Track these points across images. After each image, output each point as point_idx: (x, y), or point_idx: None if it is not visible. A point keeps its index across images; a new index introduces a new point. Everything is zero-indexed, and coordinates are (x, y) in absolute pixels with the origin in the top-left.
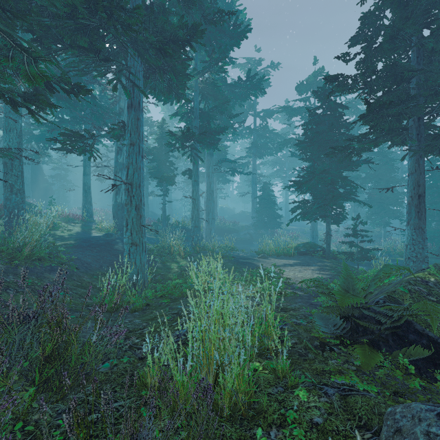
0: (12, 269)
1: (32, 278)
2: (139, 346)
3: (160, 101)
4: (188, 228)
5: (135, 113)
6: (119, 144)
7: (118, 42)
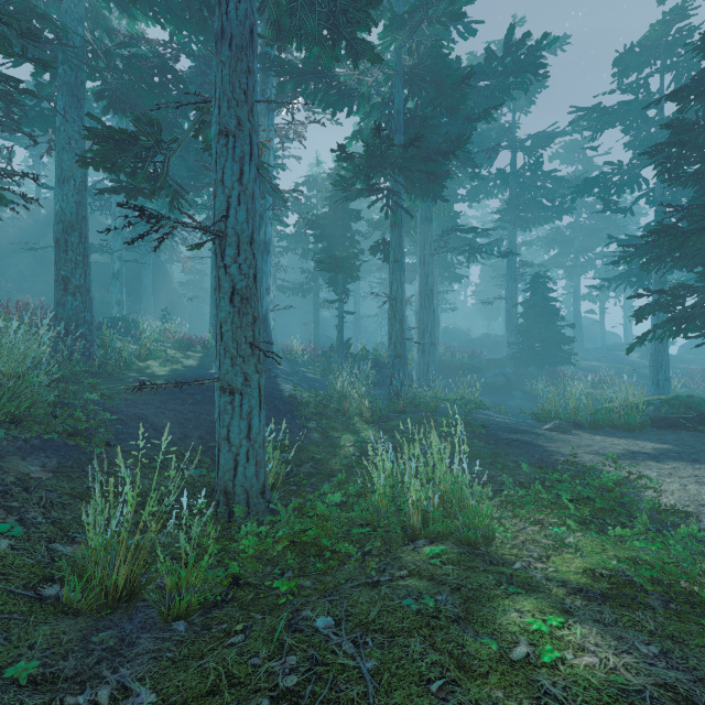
0: None
1: None
2: None
3: (327, 108)
4: (385, 362)
5: (231, 49)
6: None
7: None
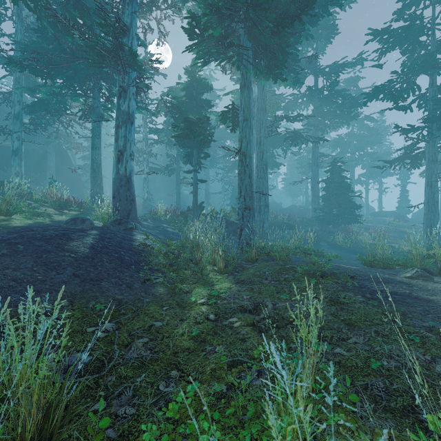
0: None
1: None
2: None
3: None
4: (230, 220)
5: None
6: (121, 82)
7: None
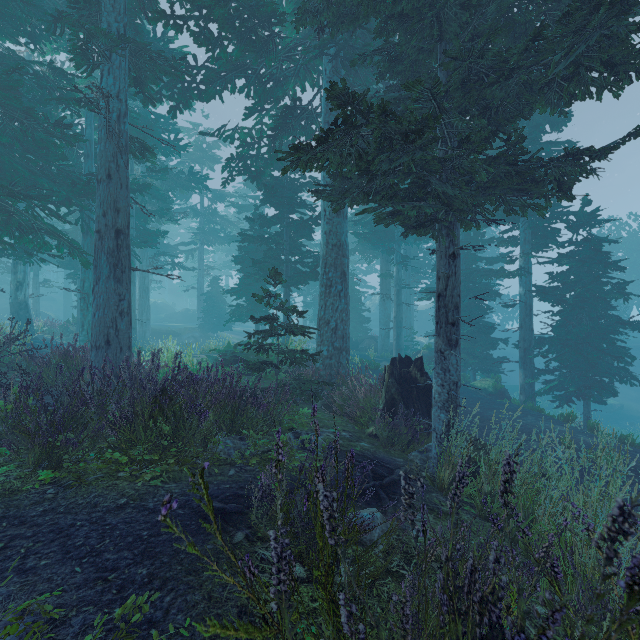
0: None
1: None
2: None
3: None
4: None
5: (91, 239)
6: None
7: None
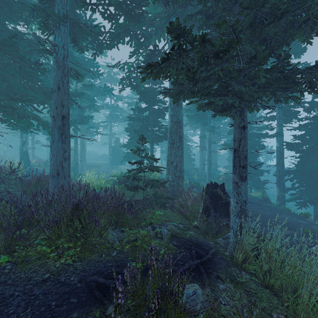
0: None
1: None
2: None
3: None
4: None
5: None
6: None
7: None
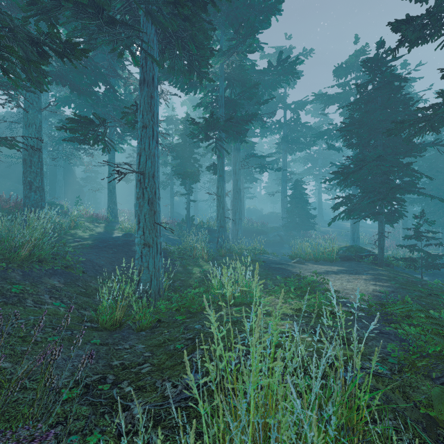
0: (3, 273)
1: (25, 284)
2: (127, 404)
3: (182, 90)
4: (213, 229)
5: (147, 89)
6: None
7: (131, 12)
